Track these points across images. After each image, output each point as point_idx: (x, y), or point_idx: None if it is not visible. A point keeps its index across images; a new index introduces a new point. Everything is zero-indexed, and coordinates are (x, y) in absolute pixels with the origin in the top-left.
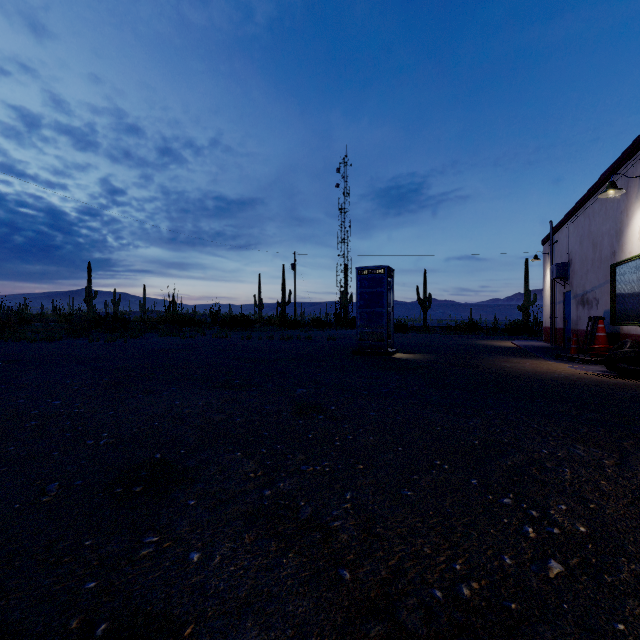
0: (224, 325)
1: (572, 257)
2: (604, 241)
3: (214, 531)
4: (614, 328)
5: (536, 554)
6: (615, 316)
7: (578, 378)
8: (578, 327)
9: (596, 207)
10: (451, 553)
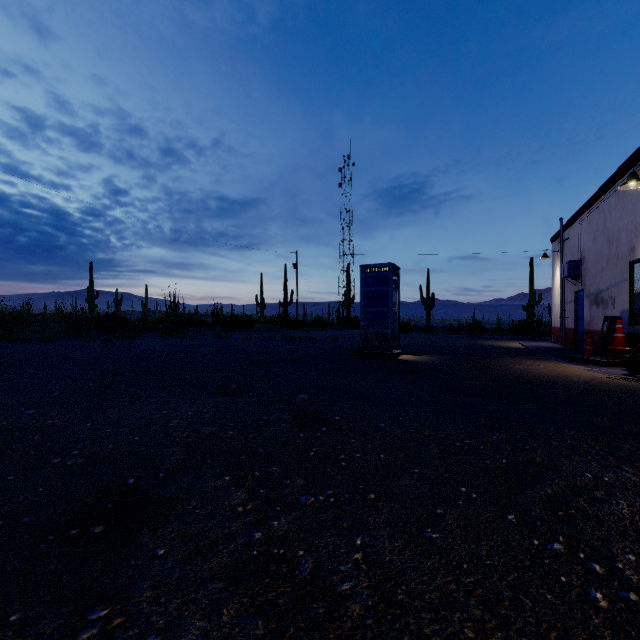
0: (225, 325)
1: (585, 254)
2: (621, 237)
3: (183, 599)
4: (633, 328)
5: (617, 638)
6: (634, 316)
7: (600, 383)
8: (591, 327)
9: (612, 201)
10: (502, 637)
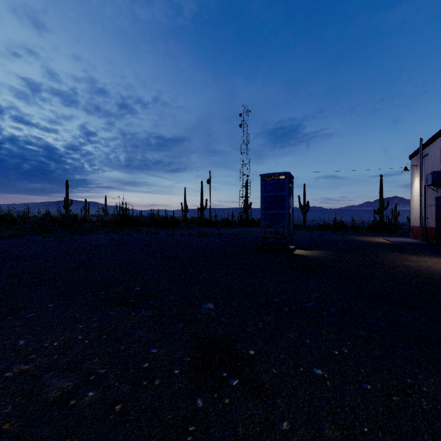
0: (157, 224)
1: None
2: None
3: None
4: None
5: None
6: None
7: None
8: None
9: None
10: None
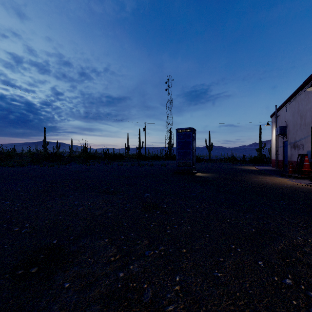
0: (110, 158)
1: (288, 123)
2: (307, 114)
3: None
4: None
5: None
6: None
7: (298, 187)
8: (291, 159)
9: (302, 96)
10: None
